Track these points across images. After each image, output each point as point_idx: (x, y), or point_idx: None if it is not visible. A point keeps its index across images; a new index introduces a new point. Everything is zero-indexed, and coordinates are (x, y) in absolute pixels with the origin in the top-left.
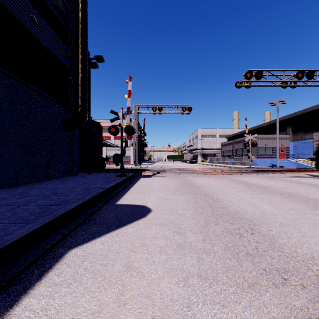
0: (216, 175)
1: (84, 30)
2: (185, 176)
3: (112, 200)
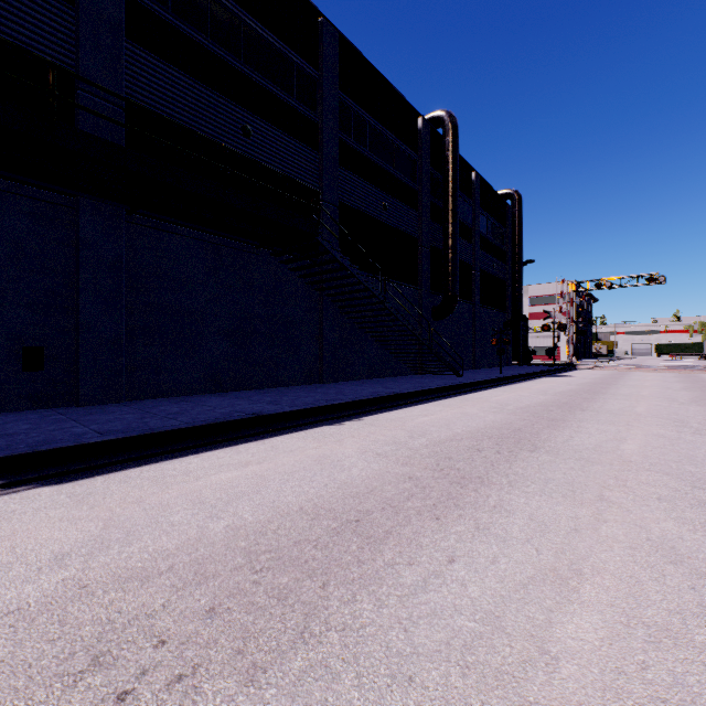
0: (677, 372)
1: (521, 250)
2: (631, 371)
3: (552, 374)
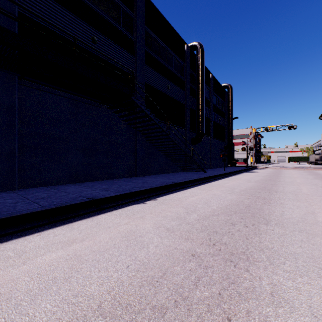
0: (304, 169)
1: (232, 112)
2: (282, 169)
3: (247, 171)
